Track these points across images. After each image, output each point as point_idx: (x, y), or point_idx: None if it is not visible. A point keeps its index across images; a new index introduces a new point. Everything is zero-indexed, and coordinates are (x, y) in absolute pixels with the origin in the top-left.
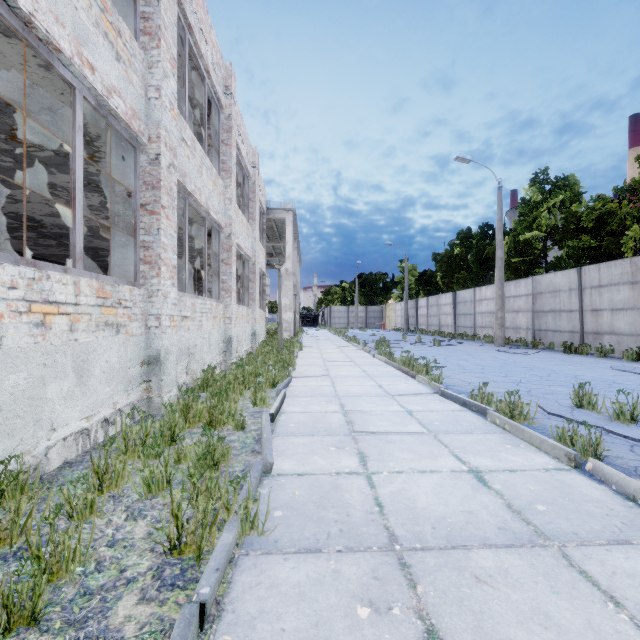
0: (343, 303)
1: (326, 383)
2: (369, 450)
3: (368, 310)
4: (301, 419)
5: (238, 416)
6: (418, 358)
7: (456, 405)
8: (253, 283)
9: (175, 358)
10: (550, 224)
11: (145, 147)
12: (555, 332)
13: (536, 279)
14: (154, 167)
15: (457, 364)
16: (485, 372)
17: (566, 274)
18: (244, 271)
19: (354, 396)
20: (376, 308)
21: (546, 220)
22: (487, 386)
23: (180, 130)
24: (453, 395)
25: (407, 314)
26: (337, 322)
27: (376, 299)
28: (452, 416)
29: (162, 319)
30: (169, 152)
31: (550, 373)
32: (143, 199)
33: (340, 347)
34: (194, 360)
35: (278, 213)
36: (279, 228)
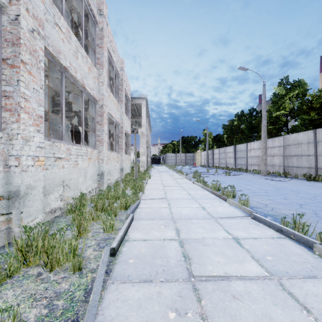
0: (173, 152)
1: (164, 205)
2: (217, 320)
3: (186, 155)
4: (141, 251)
5: (85, 246)
6: (227, 186)
7: (271, 230)
8: (121, 139)
9: (41, 191)
10: (289, 107)
11: (6, 9)
12: (298, 168)
13: (285, 137)
14: (14, 26)
15: (247, 188)
16: (270, 195)
17: (306, 133)
18: (116, 132)
19: (186, 219)
20: (191, 154)
21: (288, 104)
22: (281, 208)
23: (53, 16)
24: (267, 221)
25: (208, 157)
26: (170, 162)
27: (191, 150)
28: (277, 246)
29: (22, 159)
30: (32, 19)
31: (314, 196)
32: (4, 54)
33: (172, 176)
34: (69, 189)
35: (137, 100)
36: (138, 110)
